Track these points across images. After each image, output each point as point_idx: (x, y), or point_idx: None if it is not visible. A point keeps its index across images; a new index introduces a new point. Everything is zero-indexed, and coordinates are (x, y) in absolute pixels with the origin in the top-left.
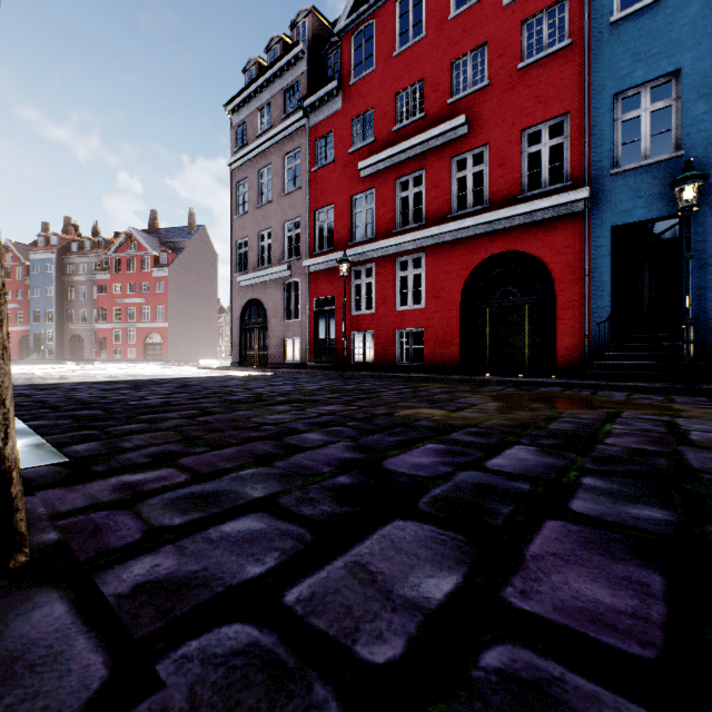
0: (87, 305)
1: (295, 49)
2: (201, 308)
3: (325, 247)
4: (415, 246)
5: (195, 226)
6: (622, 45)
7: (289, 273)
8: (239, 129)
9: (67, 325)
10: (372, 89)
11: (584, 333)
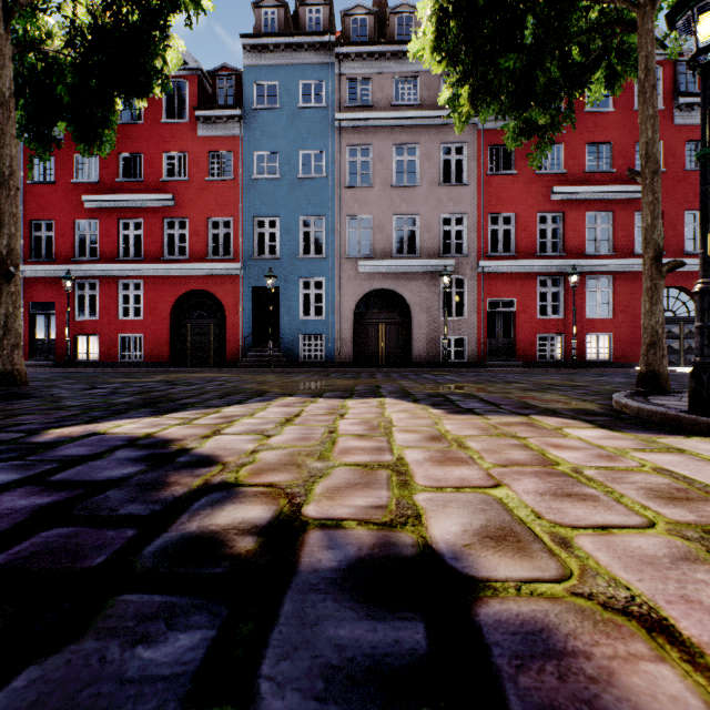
0: None
1: None
2: None
3: (44, 256)
4: (136, 274)
5: None
6: (257, 192)
7: None
8: None
9: None
10: None
11: (240, 342)
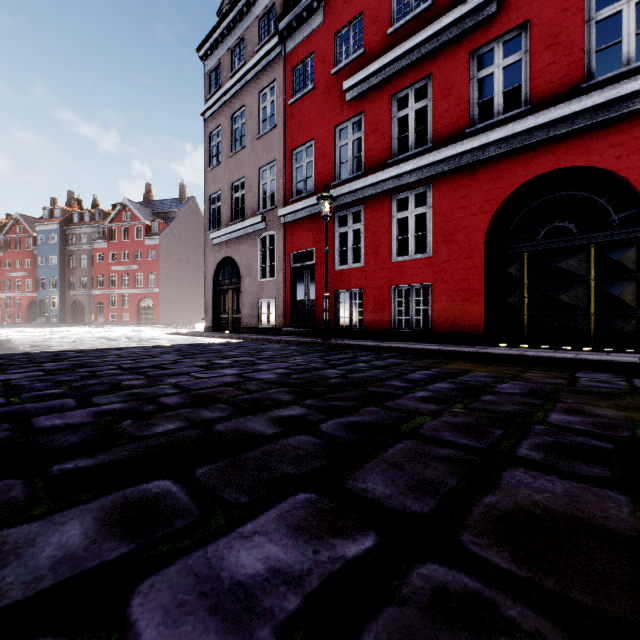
0: (86, 272)
1: None
2: (192, 275)
3: (303, 192)
4: (418, 177)
5: (185, 197)
6: None
7: (264, 225)
8: (213, 76)
9: (69, 291)
10: None
11: None
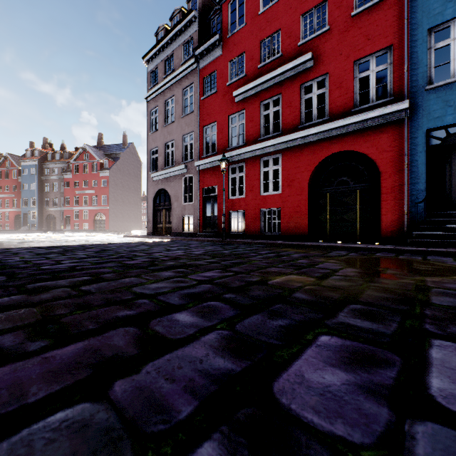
0: (57, 195)
1: (189, 15)
2: (131, 197)
3: (210, 152)
4: (274, 149)
5: (127, 143)
6: None
7: (186, 170)
8: (152, 74)
9: (44, 208)
10: (243, 39)
11: (404, 210)
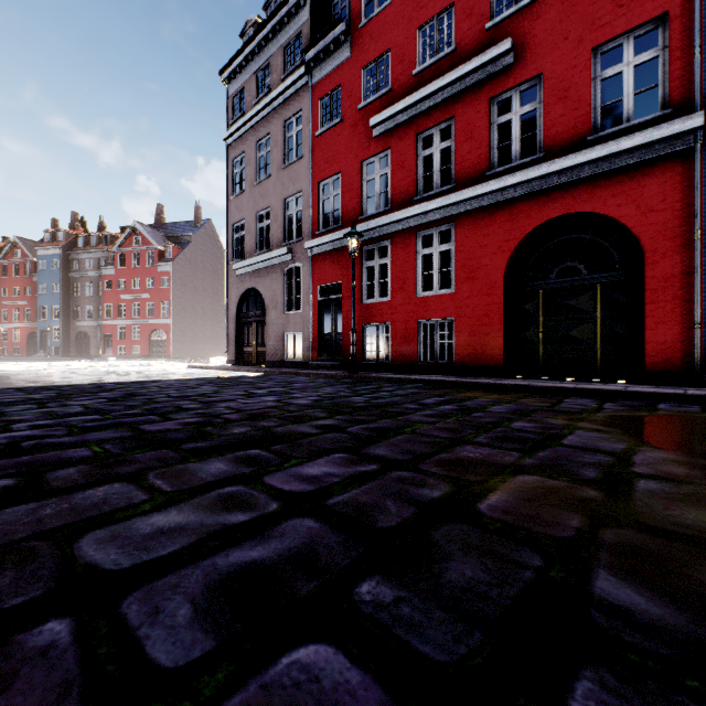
0: (92, 301)
1: None
2: (208, 304)
3: (331, 225)
4: (442, 215)
5: (201, 220)
6: None
7: (290, 257)
8: (236, 100)
9: (73, 322)
10: (387, 28)
11: (694, 321)
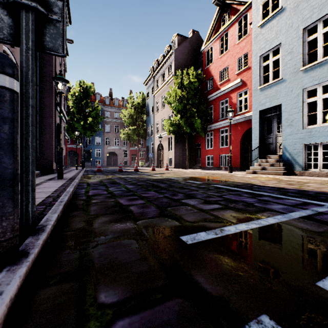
0: None
1: None
2: None
3: None
4: None
5: None
6: None
7: None
8: None
9: None
10: None
11: None
